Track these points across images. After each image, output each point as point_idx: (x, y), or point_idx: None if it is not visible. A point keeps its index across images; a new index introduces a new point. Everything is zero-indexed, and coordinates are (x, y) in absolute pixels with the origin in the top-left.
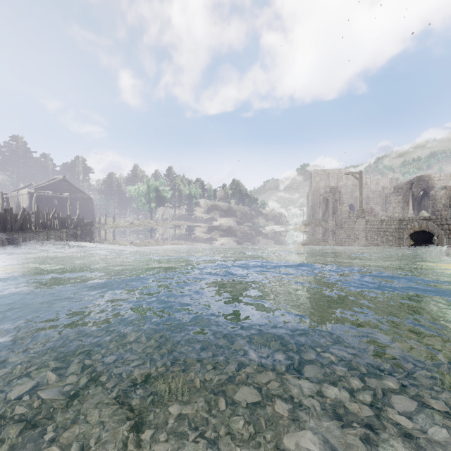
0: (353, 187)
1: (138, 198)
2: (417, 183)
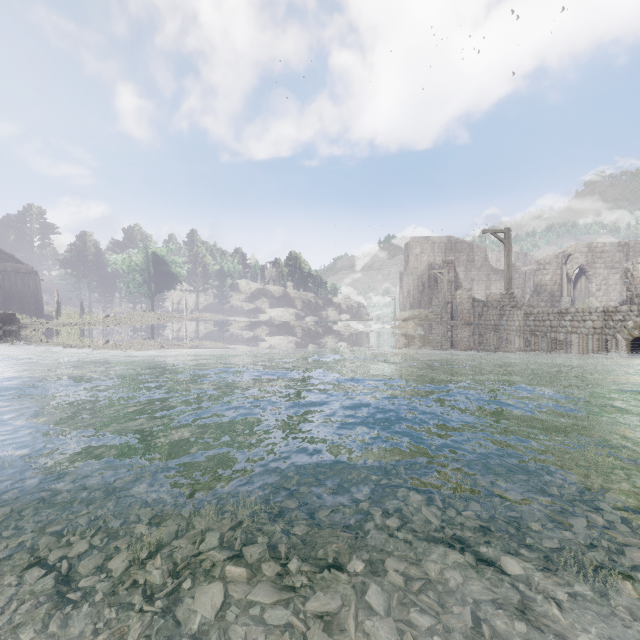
0: (468, 264)
1: (128, 274)
2: (572, 256)
